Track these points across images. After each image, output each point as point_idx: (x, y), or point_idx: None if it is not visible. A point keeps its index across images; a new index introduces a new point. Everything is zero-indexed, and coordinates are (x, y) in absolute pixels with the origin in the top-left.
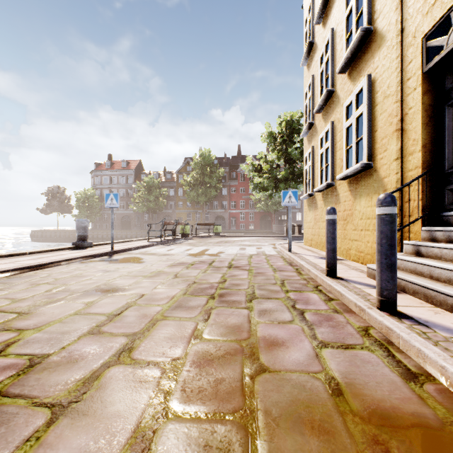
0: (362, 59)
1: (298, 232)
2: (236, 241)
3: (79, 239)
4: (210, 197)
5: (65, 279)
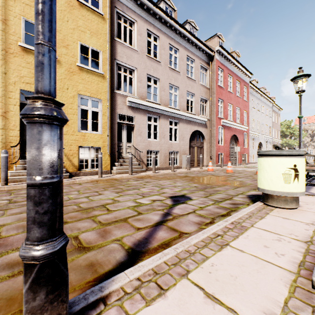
0: None
1: None
2: None
3: None
4: None
5: None
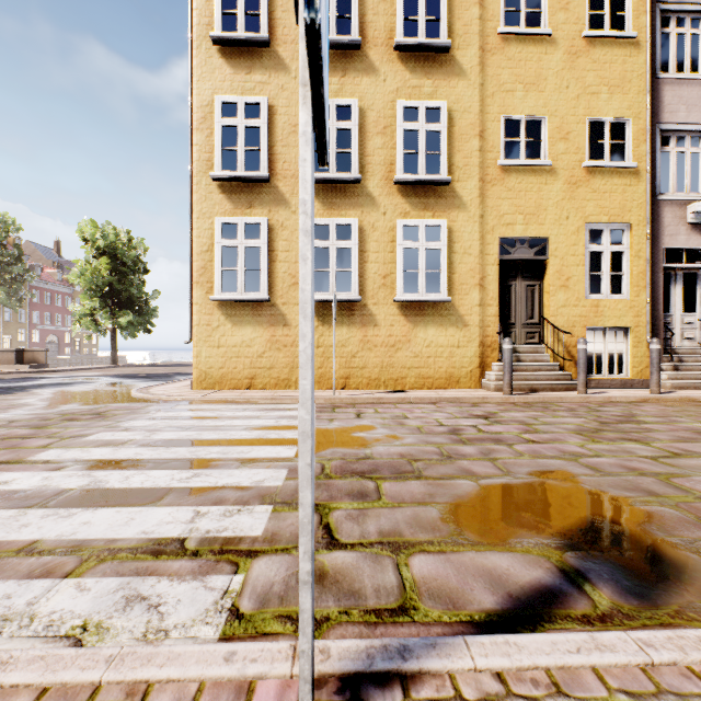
0: (431, 197)
1: None
2: None
3: None
4: None
5: None
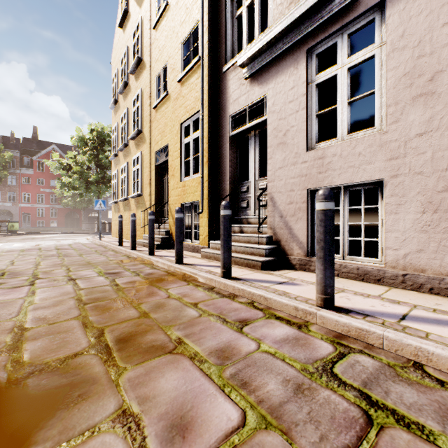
0: (140, 141)
1: (109, 229)
2: (44, 237)
3: None
4: None
5: None
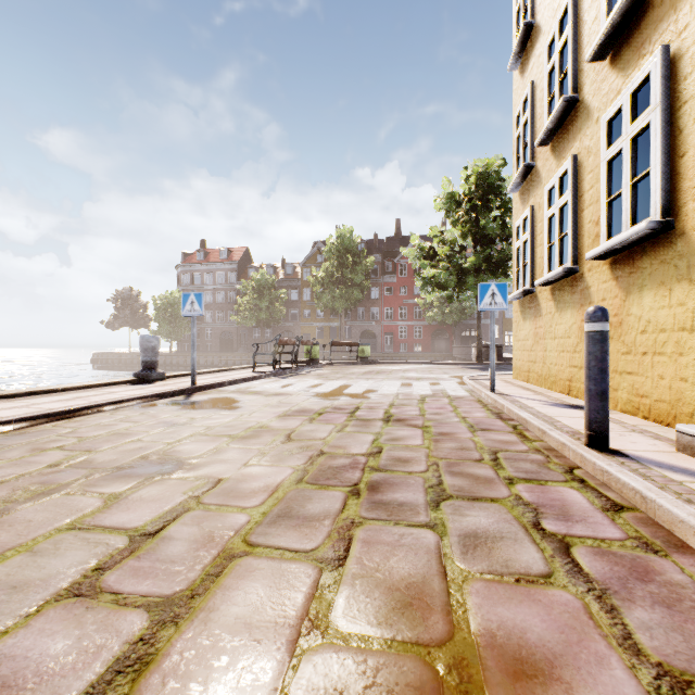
0: (647, 22)
1: (496, 357)
2: (394, 370)
3: (144, 367)
4: (353, 301)
5: (95, 439)
